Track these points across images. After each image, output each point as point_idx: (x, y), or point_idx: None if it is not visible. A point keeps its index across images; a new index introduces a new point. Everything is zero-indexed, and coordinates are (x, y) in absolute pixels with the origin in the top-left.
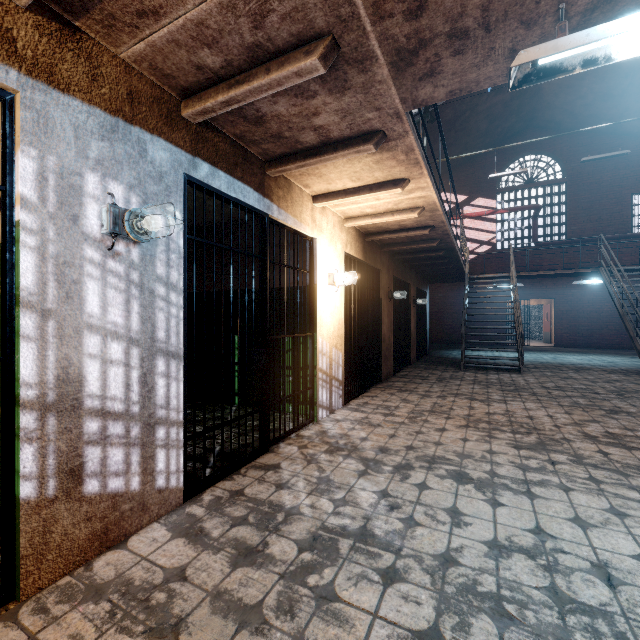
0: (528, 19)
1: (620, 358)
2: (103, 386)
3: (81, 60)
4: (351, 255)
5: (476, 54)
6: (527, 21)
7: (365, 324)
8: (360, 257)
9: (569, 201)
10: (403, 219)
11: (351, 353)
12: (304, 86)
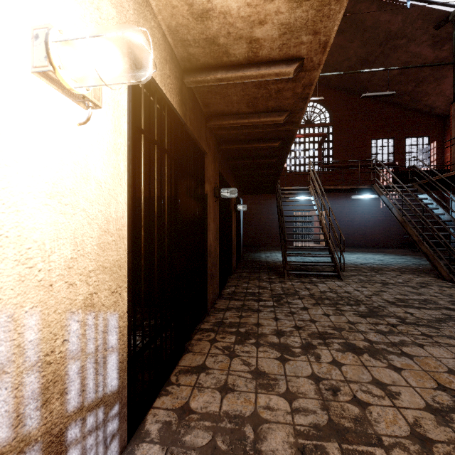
0: None
1: (379, 256)
2: None
3: None
4: (151, 76)
5: None
6: None
7: (183, 231)
8: (173, 102)
9: (334, 140)
10: (264, 8)
11: (163, 272)
12: None
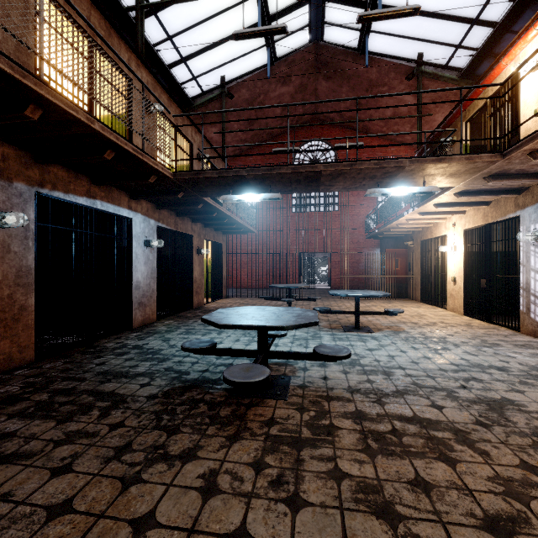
0: (433, 173)
1: None
2: (534, 287)
3: (530, 195)
4: None
5: (453, 170)
6: (434, 173)
7: None
8: None
9: None
10: None
11: None
12: (514, 172)
